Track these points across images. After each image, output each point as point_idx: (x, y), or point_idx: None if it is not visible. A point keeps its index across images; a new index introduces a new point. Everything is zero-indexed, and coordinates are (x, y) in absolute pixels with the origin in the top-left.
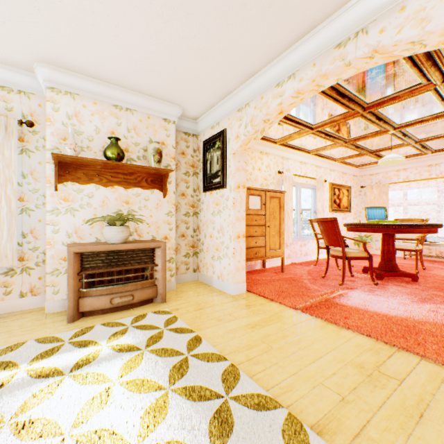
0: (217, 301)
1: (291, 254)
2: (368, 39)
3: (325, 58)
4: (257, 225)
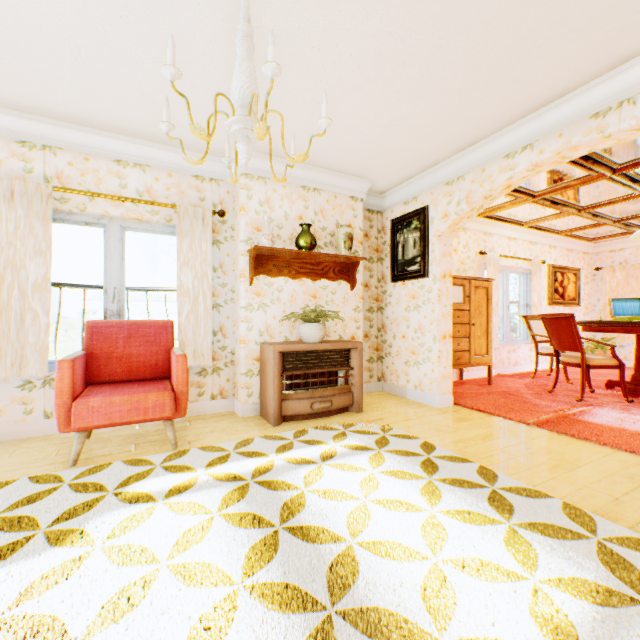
0: (423, 413)
1: (496, 362)
2: (635, 111)
3: (576, 129)
4: (458, 324)
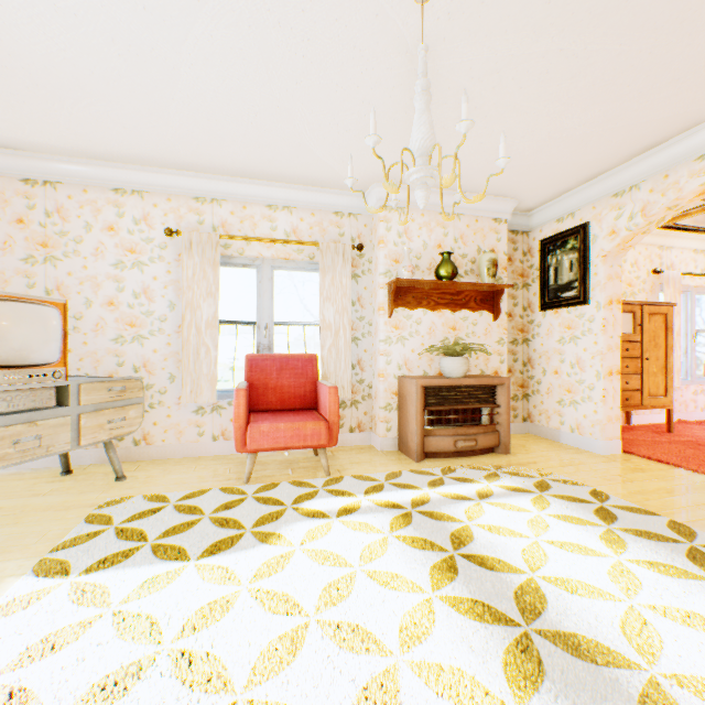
0: (584, 459)
1: (676, 406)
2: None
3: None
4: (626, 358)
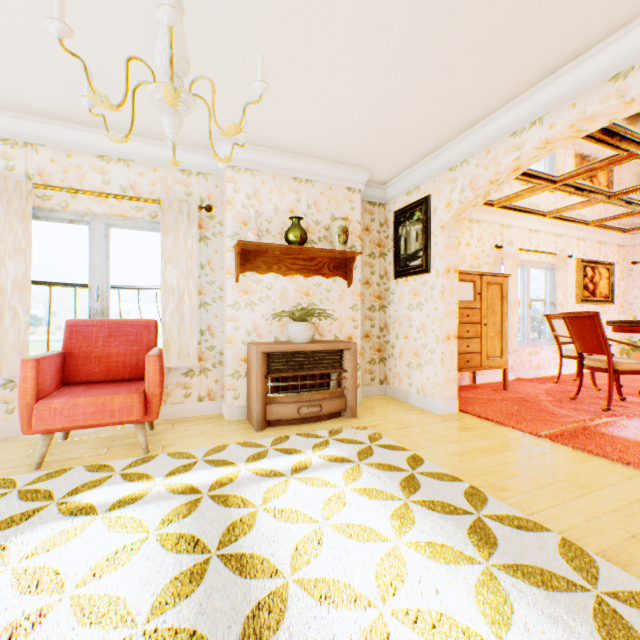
0: (422, 420)
1: (515, 365)
2: None
3: (592, 95)
4: (468, 323)
